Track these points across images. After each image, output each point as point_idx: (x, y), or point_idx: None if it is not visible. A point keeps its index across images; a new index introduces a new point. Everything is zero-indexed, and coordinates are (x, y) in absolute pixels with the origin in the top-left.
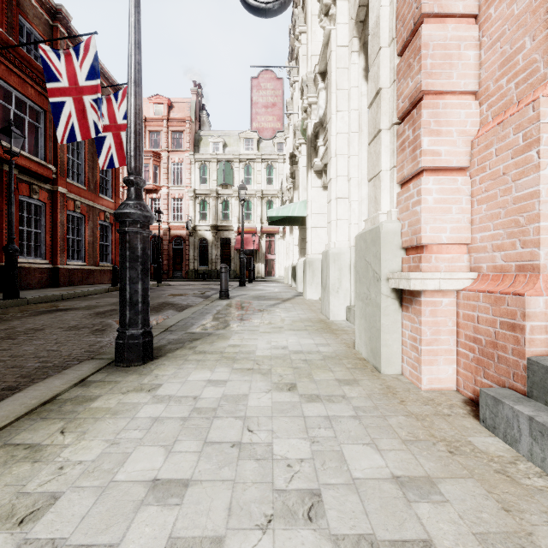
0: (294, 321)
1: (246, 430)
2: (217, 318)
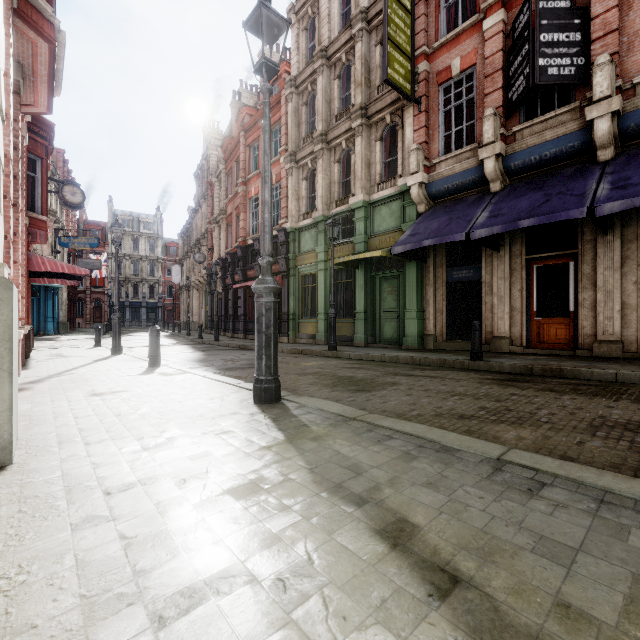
0: (158, 535)
1: (139, 401)
2: (390, 462)
